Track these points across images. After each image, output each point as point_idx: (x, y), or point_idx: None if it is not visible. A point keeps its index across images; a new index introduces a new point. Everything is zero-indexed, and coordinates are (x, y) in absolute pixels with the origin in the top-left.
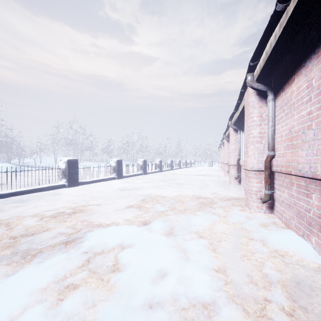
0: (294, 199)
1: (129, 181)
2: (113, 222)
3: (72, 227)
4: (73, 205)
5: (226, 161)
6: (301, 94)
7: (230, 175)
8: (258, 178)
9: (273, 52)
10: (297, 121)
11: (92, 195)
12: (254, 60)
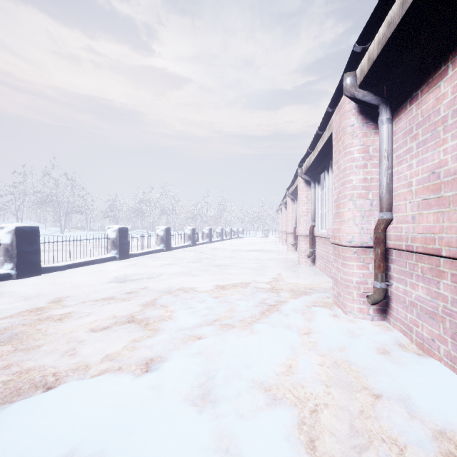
0: (446, 303)
1: (139, 263)
2: (75, 368)
3: None
4: (3, 323)
5: (291, 229)
6: None
7: (299, 251)
8: (360, 259)
9: (406, 17)
10: (454, 152)
11: (58, 294)
12: (365, 39)
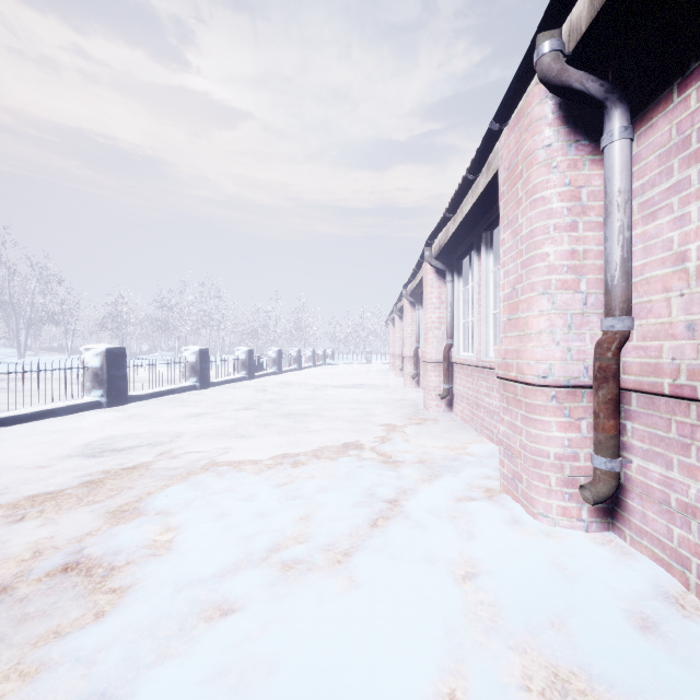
0: None
1: (143, 414)
2: None
3: None
4: None
5: (410, 351)
6: None
7: (427, 387)
8: (565, 411)
9: None
10: None
11: None
12: None
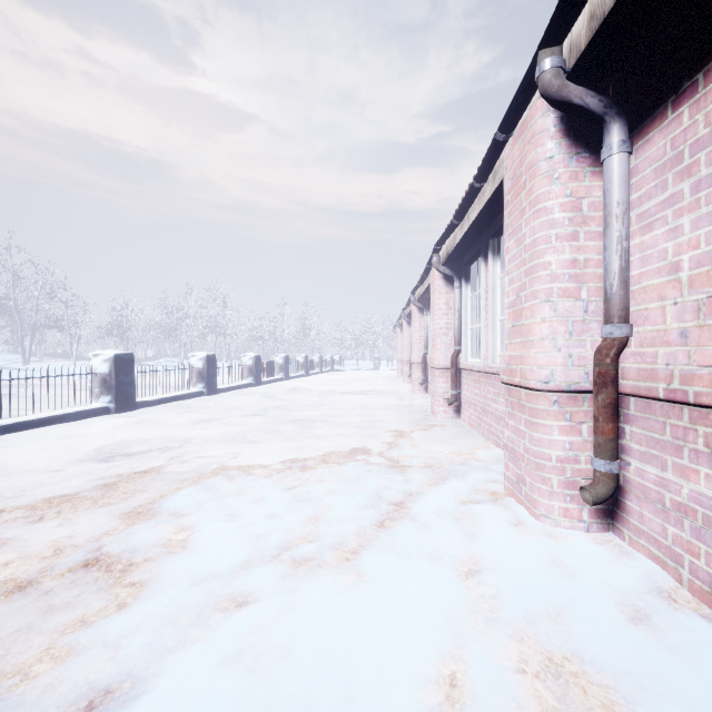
0: None
1: (152, 420)
2: None
3: None
4: None
5: (418, 357)
6: None
7: (435, 393)
8: (566, 415)
9: None
10: None
11: None
12: None
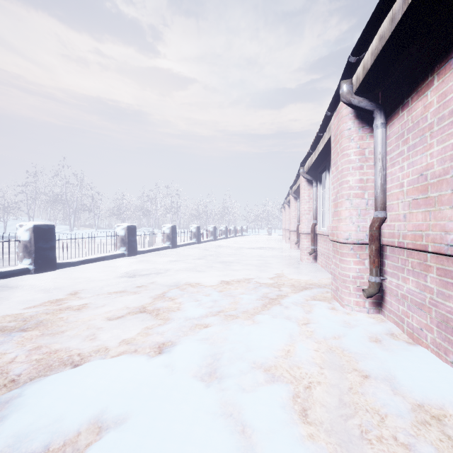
0: (432, 295)
1: (146, 260)
2: (97, 350)
3: (0, 370)
4: (28, 312)
5: (294, 227)
6: (451, 106)
7: (301, 248)
8: (357, 255)
9: (395, 32)
10: (439, 156)
11: (74, 287)
12: (359, 51)
